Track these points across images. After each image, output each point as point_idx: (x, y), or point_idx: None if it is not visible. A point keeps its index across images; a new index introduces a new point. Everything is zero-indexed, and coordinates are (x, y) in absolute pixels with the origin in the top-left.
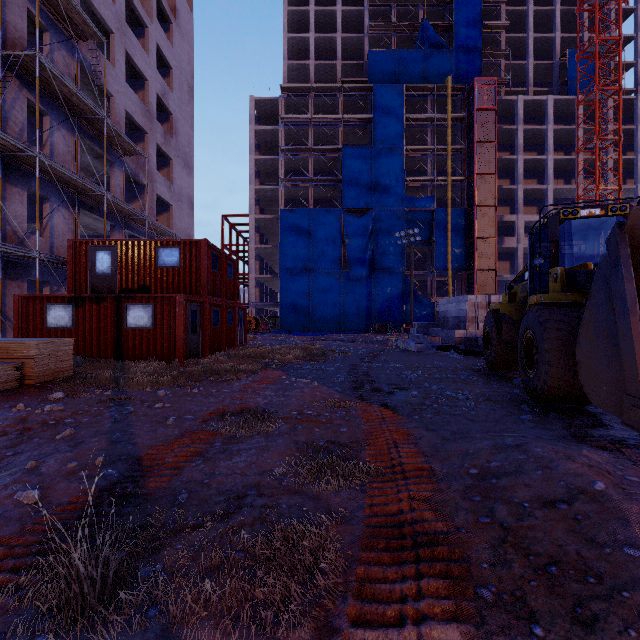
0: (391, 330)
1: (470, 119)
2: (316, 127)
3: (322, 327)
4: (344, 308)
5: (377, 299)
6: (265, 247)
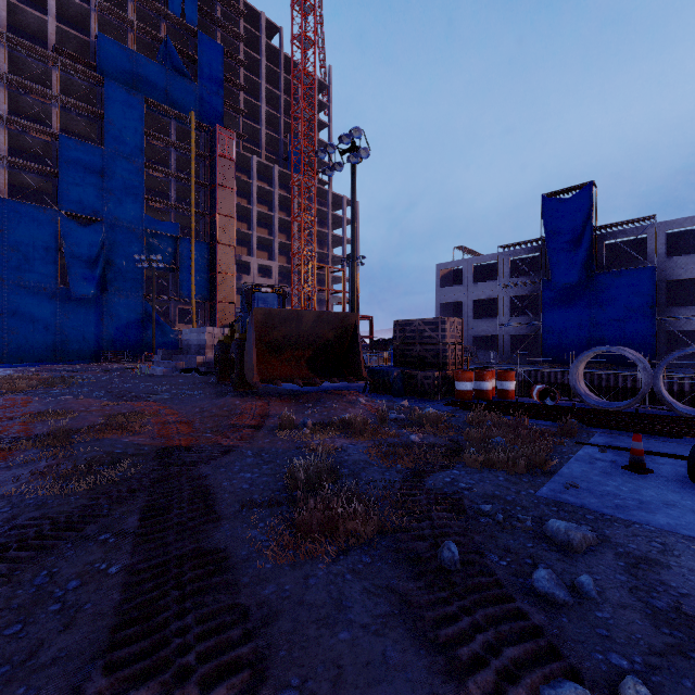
0: (129, 358)
1: (213, 160)
2: (13, 90)
3: (26, 357)
4: (62, 333)
5: (110, 324)
6: None
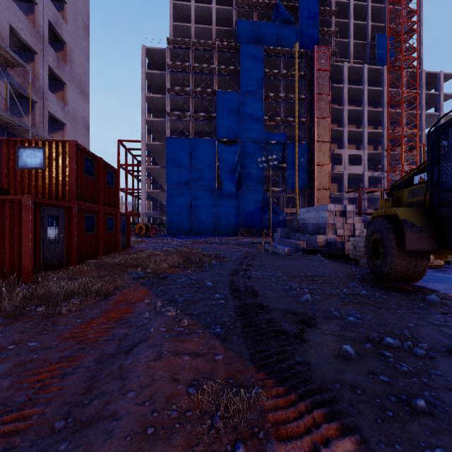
0: (254, 234)
1: (311, 76)
2: (196, 74)
3: (200, 232)
4: (218, 217)
5: (243, 210)
6: (154, 167)
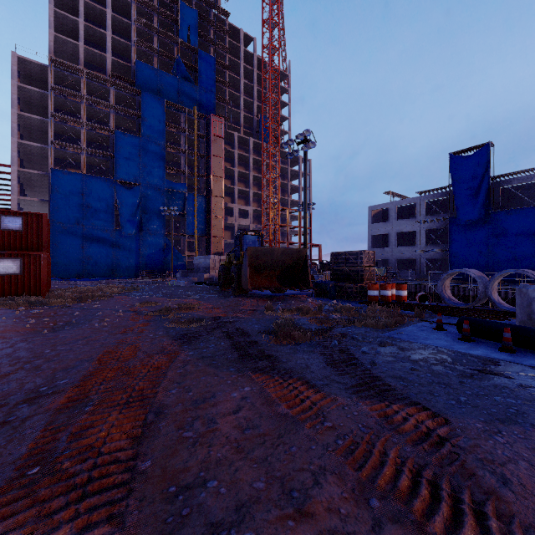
0: (156, 275)
1: (209, 138)
2: (88, 105)
3: (96, 274)
4: (116, 258)
5: (144, 252)
6: (31, 199)
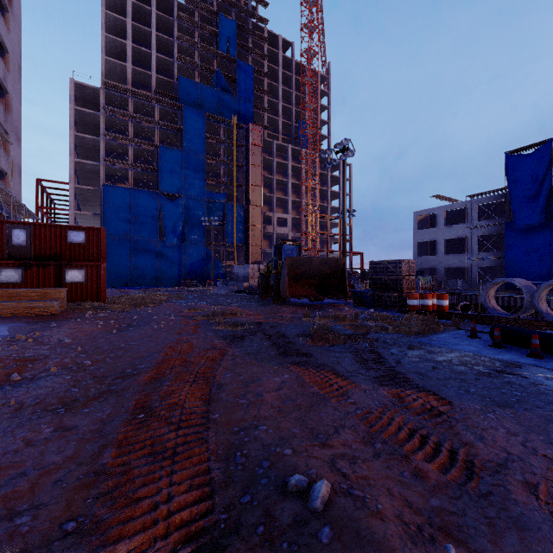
0: (197, 284)
1: (247, 148)
2: (135, 122)
3: (142, 282)
4: (161, 268)
5: (186, 262)
6: (86, 214)
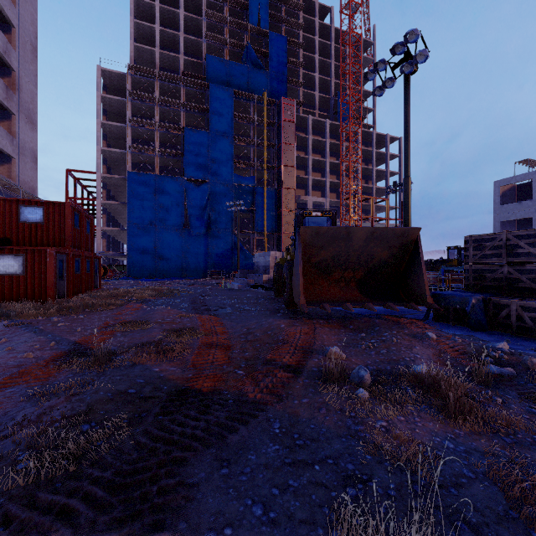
0: (223, 276)
1: (279, 125)
2: (161, 106)
3: (167, 274)
4: (186, 258)
5: (213, 252)
6: (113, 203)
